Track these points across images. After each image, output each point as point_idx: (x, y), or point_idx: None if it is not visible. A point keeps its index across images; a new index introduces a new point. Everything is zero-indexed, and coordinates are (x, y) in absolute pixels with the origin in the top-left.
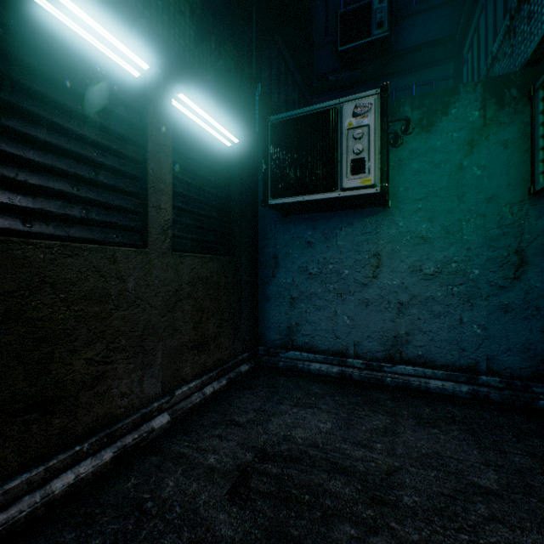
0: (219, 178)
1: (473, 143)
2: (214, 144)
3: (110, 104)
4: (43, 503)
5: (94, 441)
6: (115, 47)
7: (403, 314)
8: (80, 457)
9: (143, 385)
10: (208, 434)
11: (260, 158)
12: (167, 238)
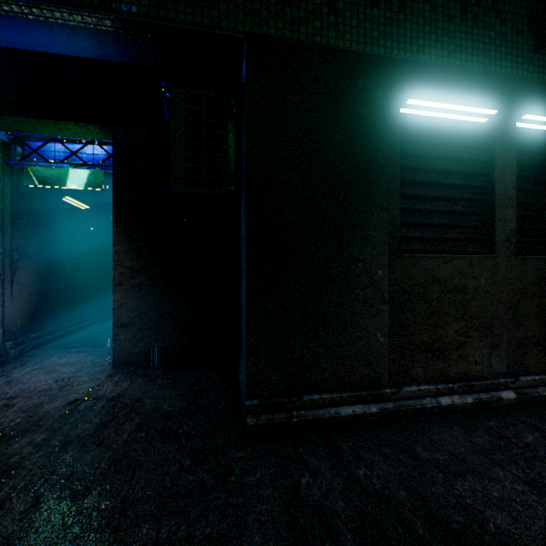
0: None
1: None
2: None
3: (465, 154)
4: (436, 406)
5: (459, 386)
6: (470, 113)
7: None
8: (451, 391)
9: (490, 361)
10: None
11: None
12: (510, 244)
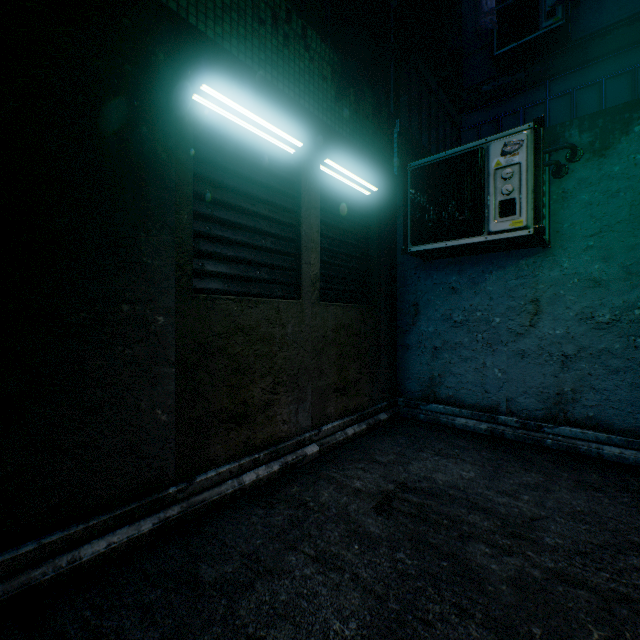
0: (358, 229)
1: None
2: (354, 196)
3: (274, 183)
4: (239, 488)
5: (266, 453)
6: (279, 136)
7: (568, 369)
8: (258, 463)
9: (297, 416)
10: (352, 466)
11: (399, 202)
12: (316, 290)
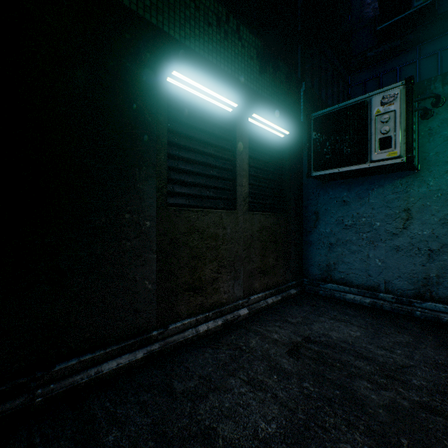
0: (275, 161)
1: None
2: (272, 138)
3: (218, 132)
4: (196, 335)
5: (213, 313)
6: (221, 101)
7: (433, 260)
8: (208, 319)
9: (234, 289)
10: (271, 324)
11: (304, 140)
12: (246, 203)
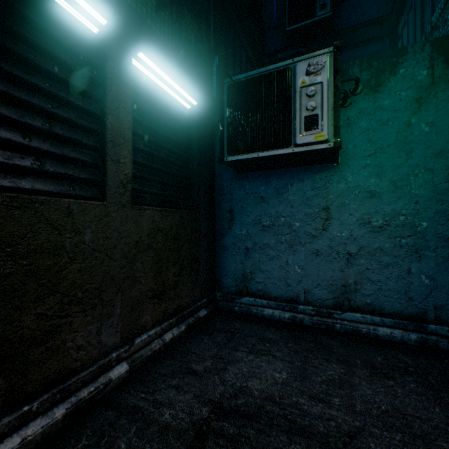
0: (179, 138)
1: (421, 100)
2: (174, 105)
3: (66, 57)
4: None
5: (45, 399)
6: None
7: (351, 264)
8: (28, 417)
9: (101, 336)
10: (165, 385)
11: (217, 121)
12: (127, 191)
